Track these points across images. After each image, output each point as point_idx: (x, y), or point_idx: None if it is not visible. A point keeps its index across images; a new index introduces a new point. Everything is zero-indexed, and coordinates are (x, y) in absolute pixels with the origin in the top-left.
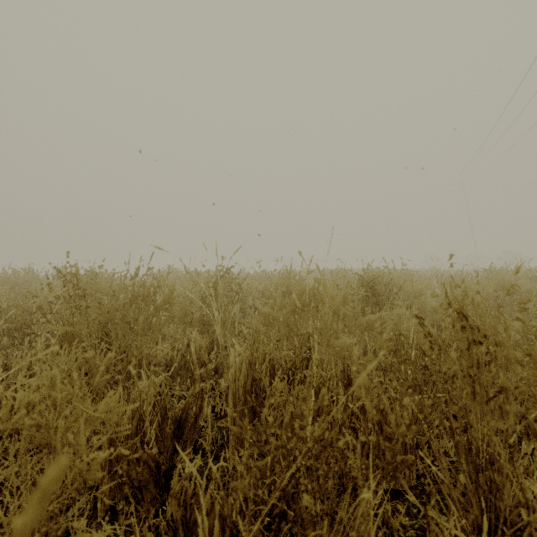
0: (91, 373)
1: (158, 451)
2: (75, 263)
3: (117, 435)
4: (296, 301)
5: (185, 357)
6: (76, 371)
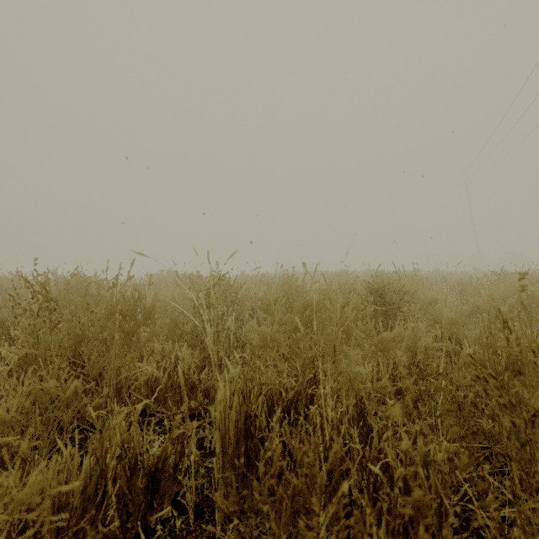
0: (51, 407)
1: (119, 525)
2: (44, 272)
3: (69, 501)
4: (300, 326)
5: (171, 378)
6: (31, 406)
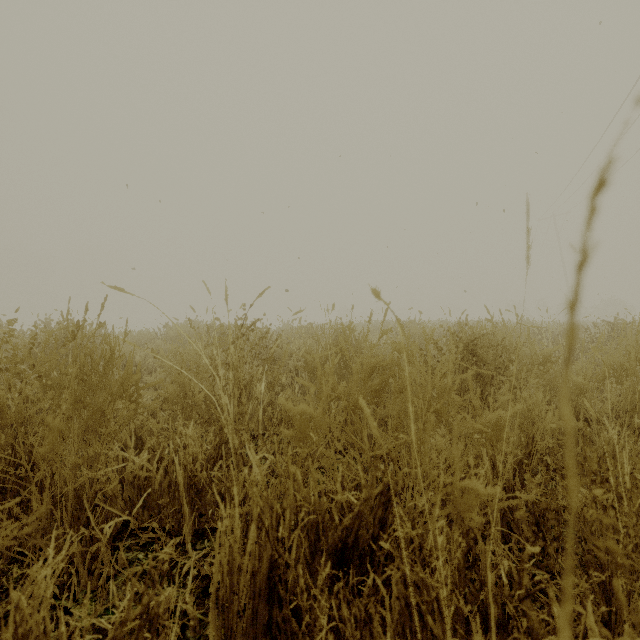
0: None
1: None
2: None
3: None
4: (368, 416)
5: (169, 475)
6: None
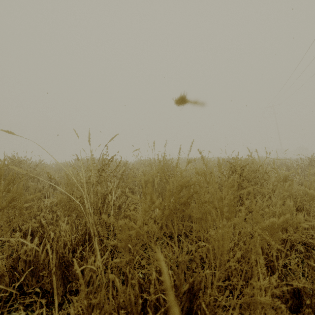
0: None
1: None
2: None
3: None
4: (167, 287)
5: (48, 255)
6: None
